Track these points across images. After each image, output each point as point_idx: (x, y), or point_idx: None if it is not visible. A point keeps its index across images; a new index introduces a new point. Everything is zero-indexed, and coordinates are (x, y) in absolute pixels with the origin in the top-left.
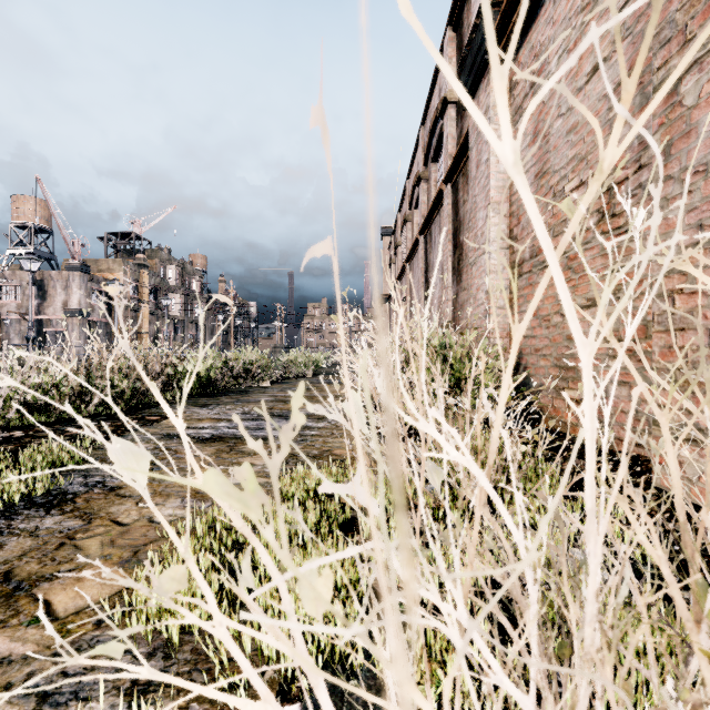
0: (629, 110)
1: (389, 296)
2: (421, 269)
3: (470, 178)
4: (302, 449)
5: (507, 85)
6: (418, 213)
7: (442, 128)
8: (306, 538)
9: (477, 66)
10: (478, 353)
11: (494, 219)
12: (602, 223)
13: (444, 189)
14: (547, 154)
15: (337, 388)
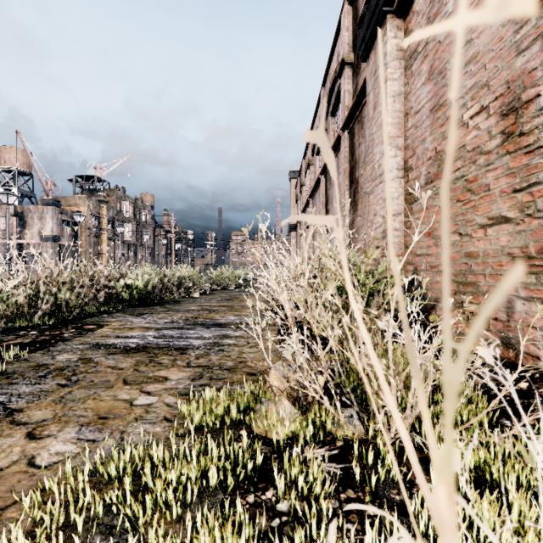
0: (541, 27)
1: (296, 225)
2: (321, 202)
3: (368, 119)
4: (218, 361)
5: (402, 35)
6: (319, 158)
7: (339, 86)
8: (199, 524)
9: (375, 19)
10: (381, 269)
11: (390, 151)
12: (508, 143)
13: (342, 135)
14: (444, 88)
15: (250, 305)
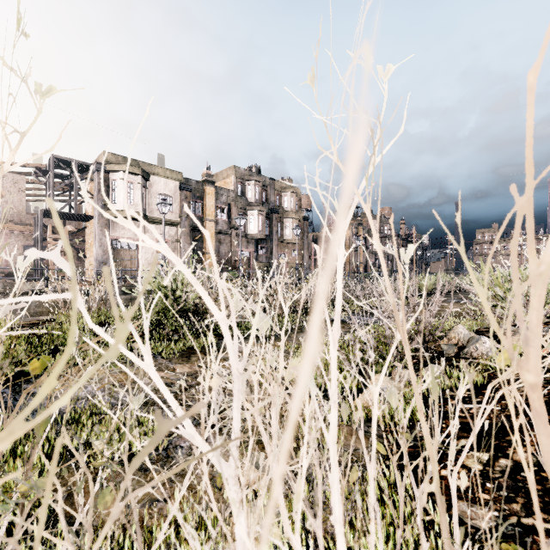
0: None
1: None
2: None
3: None
4: None
5: None
6: None
7: None
8: None
9: None
10: None
11: None
12: None
13: None
14: None
15: None
